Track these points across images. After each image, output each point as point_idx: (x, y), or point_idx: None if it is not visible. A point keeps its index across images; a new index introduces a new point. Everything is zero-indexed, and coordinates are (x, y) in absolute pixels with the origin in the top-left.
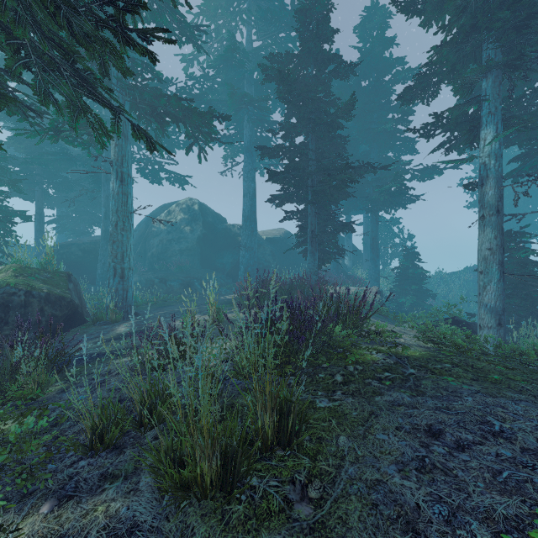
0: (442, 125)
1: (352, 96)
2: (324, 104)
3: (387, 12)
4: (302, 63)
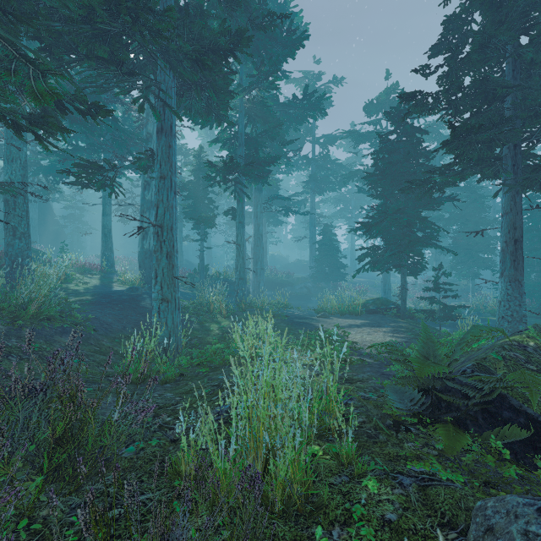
0: None
1: None
2: None
3: None
4: None
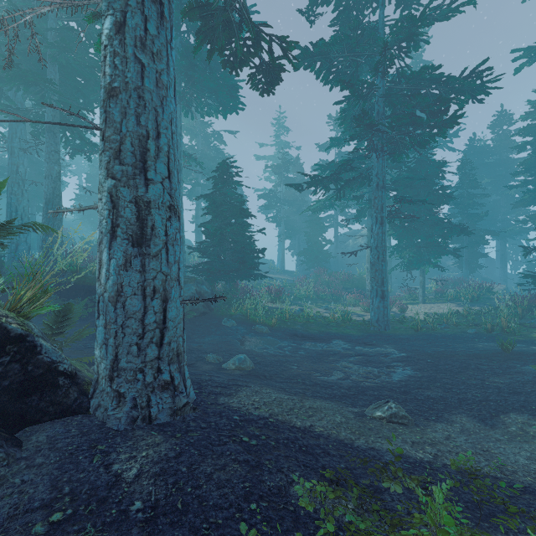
0: (531, 219)
1: (487, 211)
2: (472, 206)
3: (511, 120)
4: (460, 187)
